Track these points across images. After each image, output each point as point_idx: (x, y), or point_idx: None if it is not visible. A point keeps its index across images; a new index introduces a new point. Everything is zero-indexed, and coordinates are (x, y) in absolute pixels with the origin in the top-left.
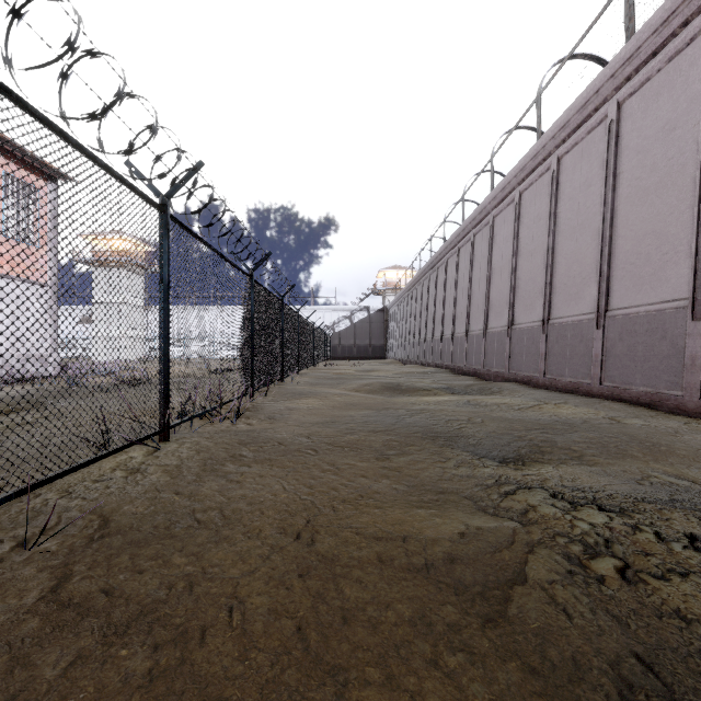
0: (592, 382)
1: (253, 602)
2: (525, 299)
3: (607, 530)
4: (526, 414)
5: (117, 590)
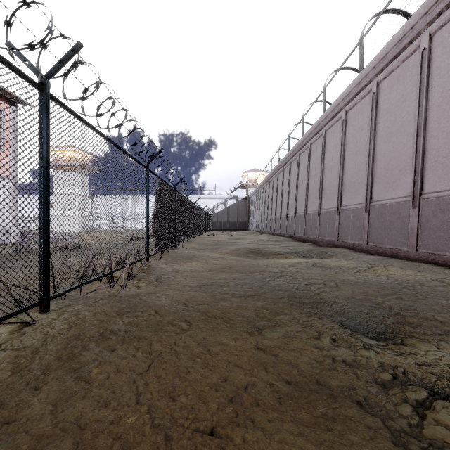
0: (408, 249)
1: None
2: (350, 188)
3: None
4: (366, 276)
5: None
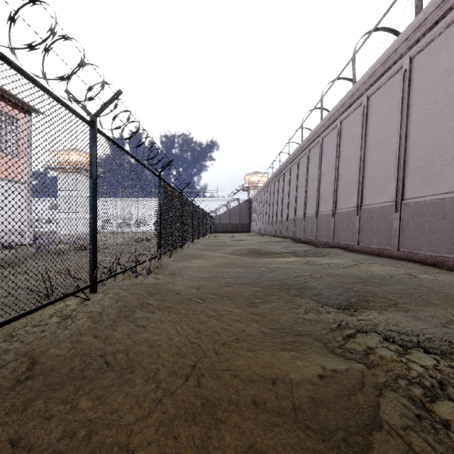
0: (392, 249)
1: None
2: (344, 192)
3: (437, 373)
4: (349, 271)
5: (23, 440)
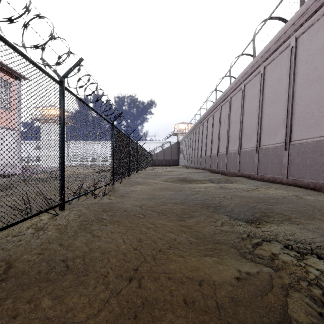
0: (282, 177)
1: None
2: (247, 136)
3: None
4: (252, 193)
5: None
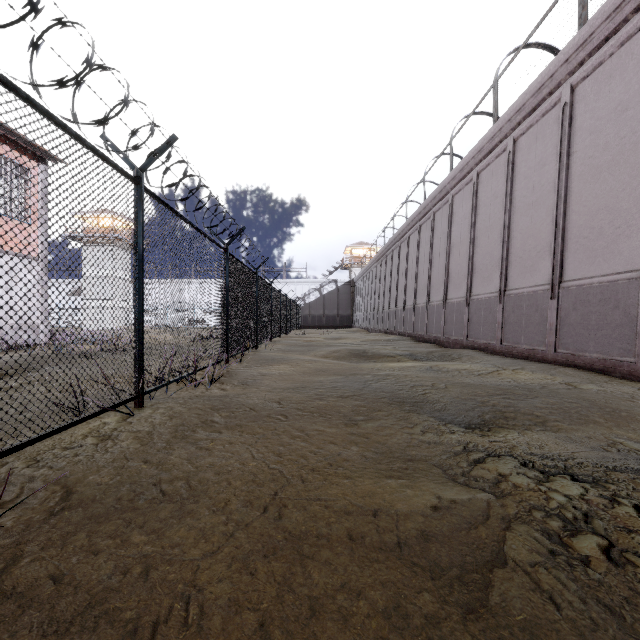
0: (546, 349)
1: (213, 592)
2: (482, 272)
3: (584, 503)
4: (486, 380)
5: (67, 576)
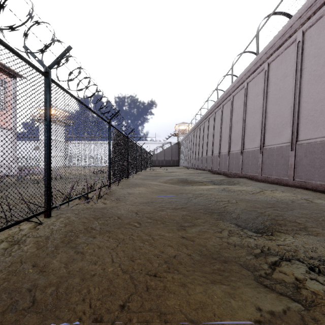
0: (288, 179)
1: None
2: (250, 136)
3: None
4: (257, 197)
5: None
